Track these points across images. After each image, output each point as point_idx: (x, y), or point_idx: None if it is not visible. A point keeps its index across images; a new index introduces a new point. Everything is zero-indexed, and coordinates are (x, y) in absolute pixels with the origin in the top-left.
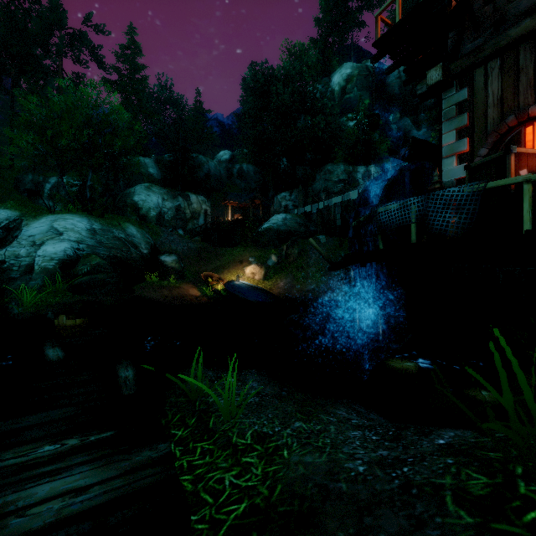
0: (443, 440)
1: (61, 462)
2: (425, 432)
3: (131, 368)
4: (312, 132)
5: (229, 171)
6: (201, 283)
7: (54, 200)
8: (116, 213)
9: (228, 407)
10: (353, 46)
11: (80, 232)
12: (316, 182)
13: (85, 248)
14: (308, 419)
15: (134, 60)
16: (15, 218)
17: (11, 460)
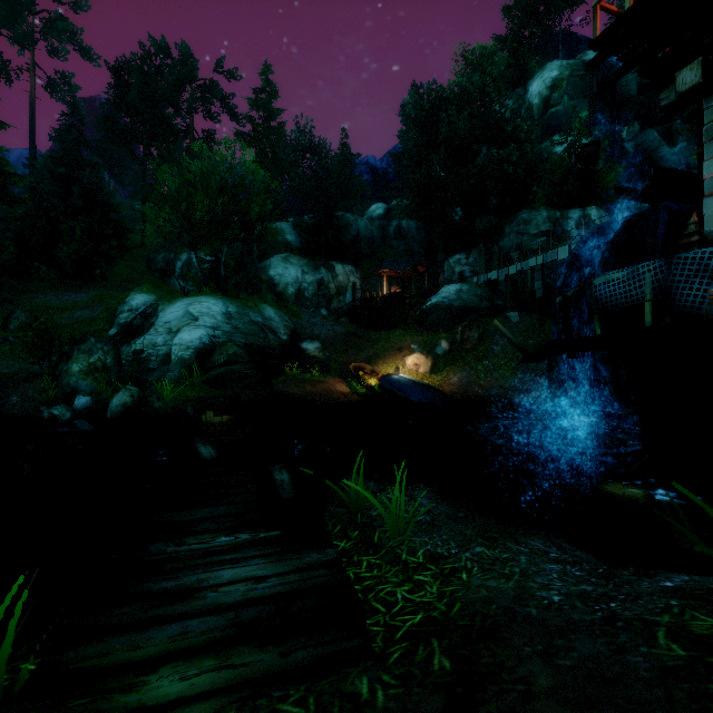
0: (671, 583)
1: (237, 553)
2: (649, 573)
3: (286, 471)
4: (499, 168)
5: (383, 230)
6: (350, 377)
7: (185, 280)
8: (250, 292)
9: (394, 522)
10: (561, 36)
11: (216, 316)
12: (505, 238)
13: (221, 335)
14: (492, 545)
15: (269, 105)
16: (152, 302)
17: (195, 545)
